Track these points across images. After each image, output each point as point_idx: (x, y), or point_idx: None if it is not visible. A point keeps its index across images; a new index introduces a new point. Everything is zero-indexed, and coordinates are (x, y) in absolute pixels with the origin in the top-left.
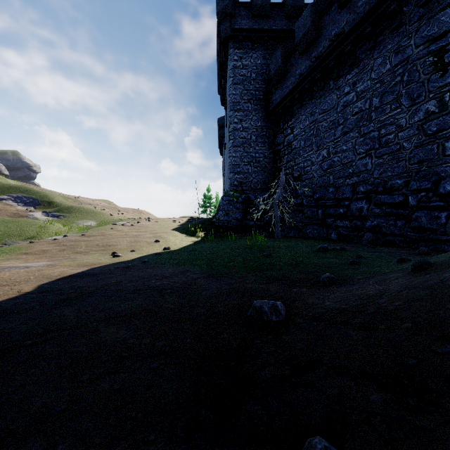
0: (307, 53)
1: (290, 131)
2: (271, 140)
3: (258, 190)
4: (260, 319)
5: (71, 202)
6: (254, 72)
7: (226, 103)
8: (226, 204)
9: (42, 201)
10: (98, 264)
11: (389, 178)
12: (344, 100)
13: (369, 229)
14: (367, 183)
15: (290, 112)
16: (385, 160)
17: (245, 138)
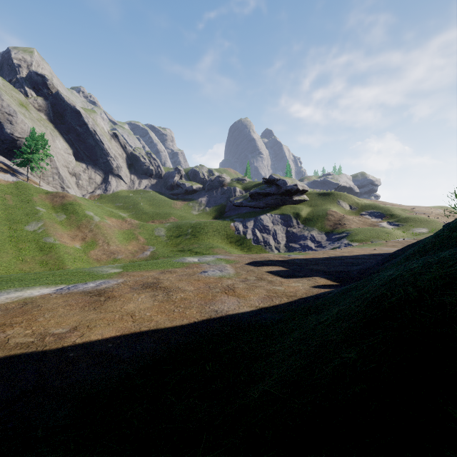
0: None
1: None
2: None
3: None
4: None
5: (407, 213)
6: None
7: None
8: None
9: (386, 214)
10: None
11: None
12: None
13: None
14: None
15: None
16: None
17: None
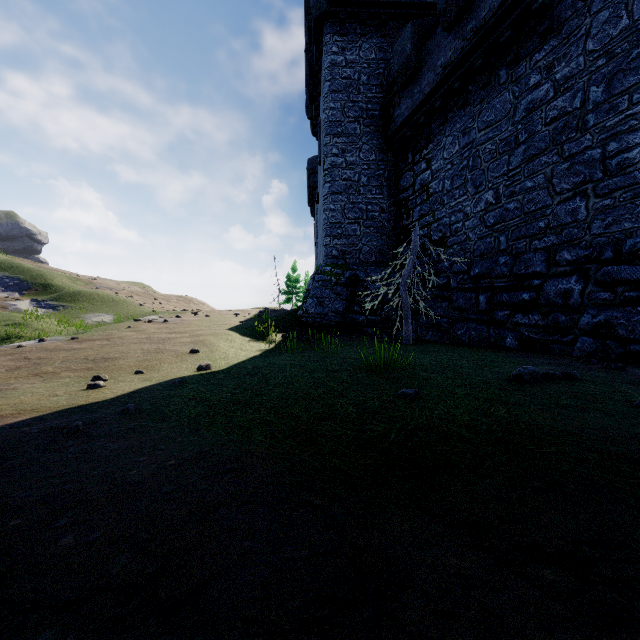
0: (458, 27)
1: (426, 166)
2: (392, 184)
3: (371, 264)
4: None
5: (81, 285)
6: (364, 72)
7: (319, 127)
8: (318, 288)
9: (34, 283)
10: (28, 411)
11: (628, 234)
12: (529, 100)
13: (587, 330)
14: (577, 245)
15: (425, 133)
16: (618, 200)
17: (350, 179)
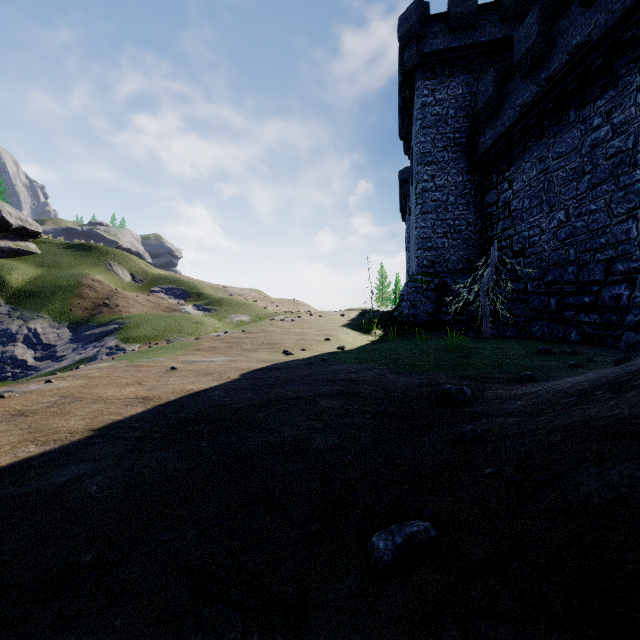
0: (533, 75)
1: (508, 186)
2: (477, 200)
3: (458, 271)
4: (448, 399)
5: (220, 293)
6: (452, 107)
7: (411, 153)
8: (411, 293)
9: (192, 293)
10: (276, 360)
11: None
12: (593, 138)
13: (630, 326)
14: (629, 258)
15: (506, 158)
16: None
17: (439, 200)
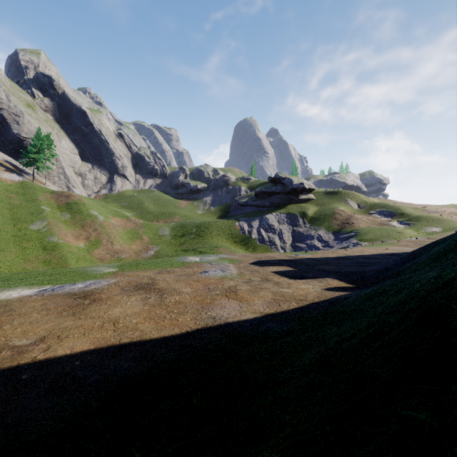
0: None
1: None
2: None
3: None
4: None
5: (418, 211)
6: None
7: None
8: None
9: (396, 213)
10: None
11: None
12: None
13: None
14: None
15: None
16: None
17: None
